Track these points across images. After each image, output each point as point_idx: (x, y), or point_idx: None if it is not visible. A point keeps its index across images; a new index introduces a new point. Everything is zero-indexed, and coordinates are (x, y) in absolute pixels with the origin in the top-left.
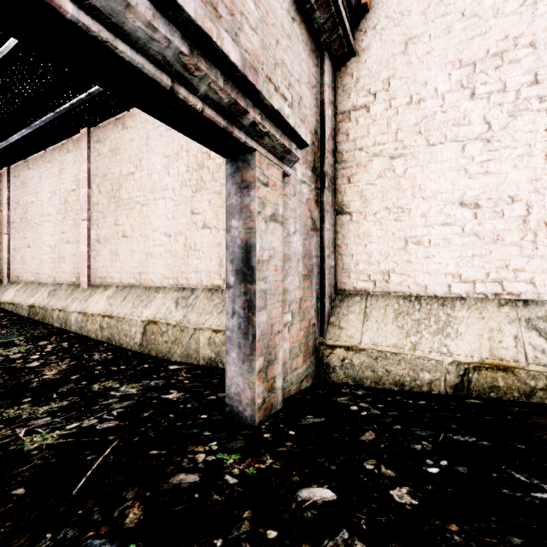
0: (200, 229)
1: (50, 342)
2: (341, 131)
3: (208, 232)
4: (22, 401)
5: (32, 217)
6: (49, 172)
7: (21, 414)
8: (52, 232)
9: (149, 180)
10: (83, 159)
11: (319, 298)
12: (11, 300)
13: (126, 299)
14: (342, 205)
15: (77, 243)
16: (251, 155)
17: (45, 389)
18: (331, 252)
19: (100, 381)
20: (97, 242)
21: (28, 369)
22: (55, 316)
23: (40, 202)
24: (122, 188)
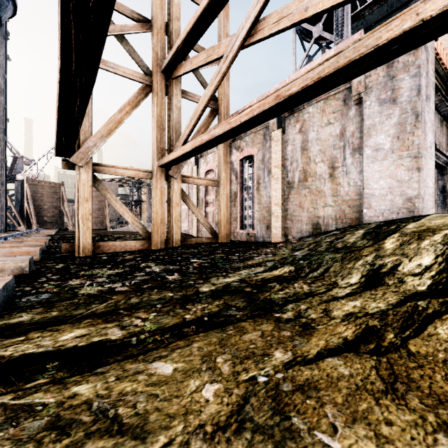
0: None
1: None
2: None
3: None
4: None
5: None
6: None
7: None
8: None
9: None
10: None
11: None
12: None
13: None
14: None
15: None
16: (445, 169)
17: None
18: None
19: None
20: None
21: None
22: None
23: None
24: None
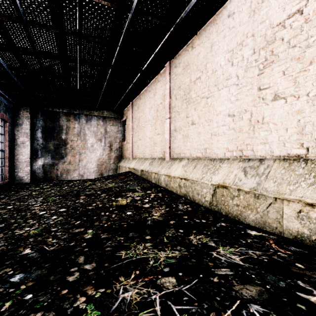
0: (269, 102)
1: (152, 192)
2: None
3: (282, 103)
4: (145, 237)
5: (141, 124)
6: (149, 97)
7: (148, 258)
8: (150, 130)
9: (212, 77)
10: (166, 81)
11: None
12: (133, 167)
13: (196, 167)
14: None
15: (163, 134)
16: None
17: (156, 229)
18: None
19: (193, 233)
20: (174, 131)
21: (144, 208)
22: (153, 176)
23: (145, 115)
24: (191, 91)
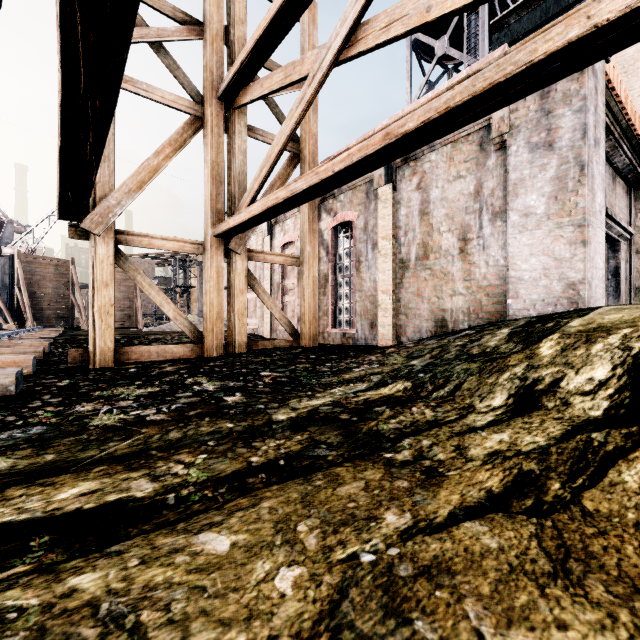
0: None
1: None
2: (638, 217)
3: None
4: None
5: None
6: None
7: None
8: None
9: None
10: None
11: (628, 290)
12: None
13: None
14: (639, 250)
15: None
16: (618, 243)
17: None
18: (633, 271)
19: None
20: None
21: None
22: None
23: None
24: None
